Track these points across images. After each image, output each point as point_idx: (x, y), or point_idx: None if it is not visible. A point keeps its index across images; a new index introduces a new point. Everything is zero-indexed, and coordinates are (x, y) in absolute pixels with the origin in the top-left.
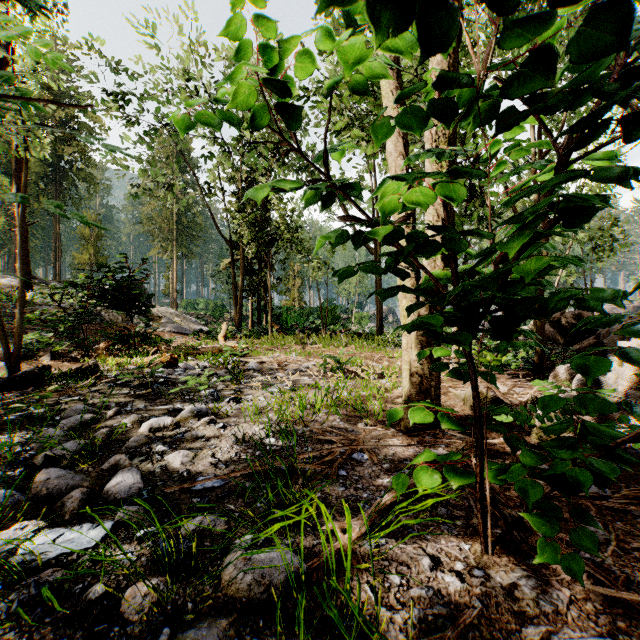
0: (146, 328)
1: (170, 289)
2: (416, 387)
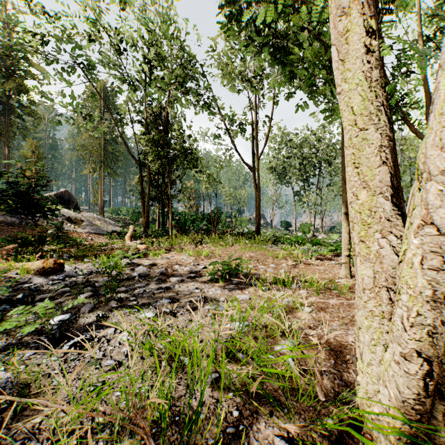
0: (58, 230)
1: (99, 199)
2: (416, 384)
